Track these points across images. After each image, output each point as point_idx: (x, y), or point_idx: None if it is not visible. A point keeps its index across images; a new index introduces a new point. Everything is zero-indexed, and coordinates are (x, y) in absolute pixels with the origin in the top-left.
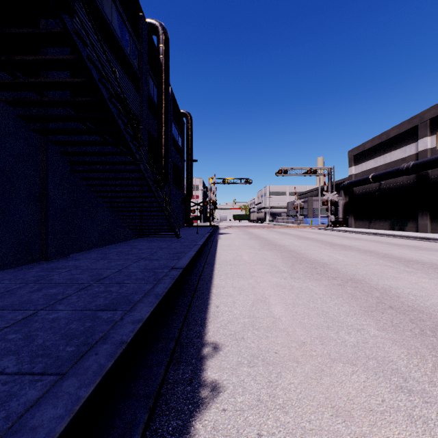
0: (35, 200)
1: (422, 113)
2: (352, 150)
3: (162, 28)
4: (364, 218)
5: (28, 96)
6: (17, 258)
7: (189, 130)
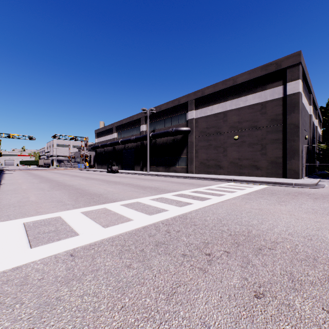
0: None
1: (114, 123)
2: (96, 130)
3: None
4: (100, 164)
5: None
6: None
7: None
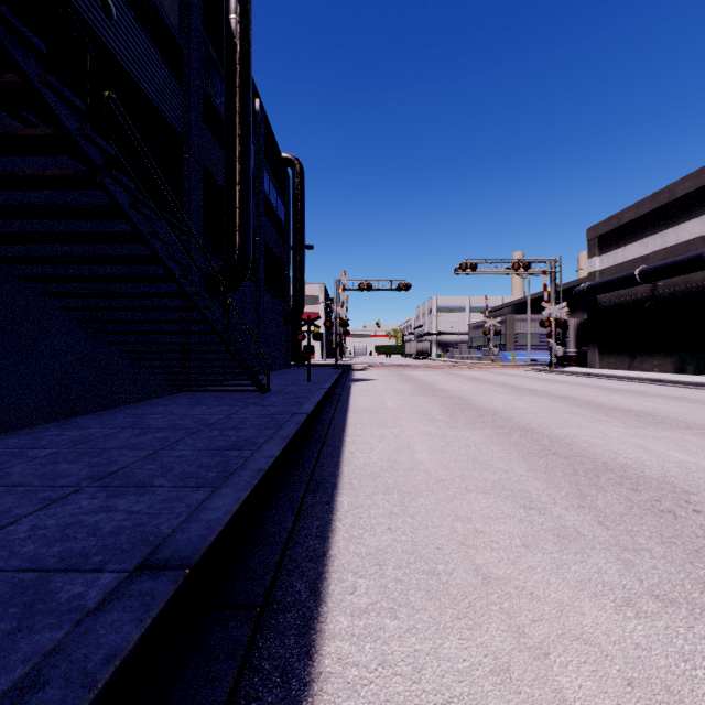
0: None
1: None
2: (596, 226)
3: None
4: (620, 351)
5: None
6: None
7: (299, 190)
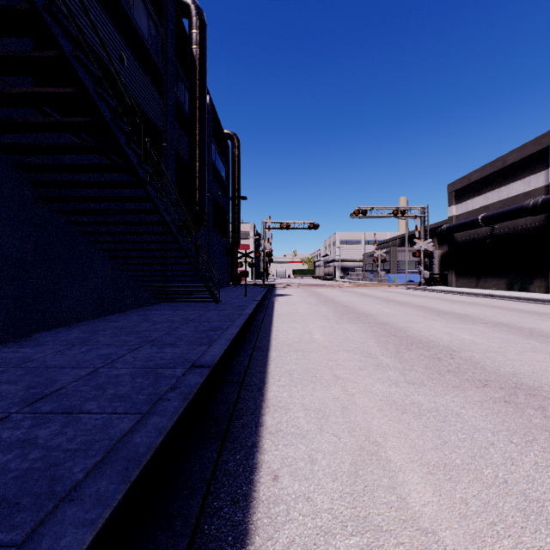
0: None
1: None
2: (453, 183)
3: (196, 7)
4: (469, 274)
5: None
6: None
7: (236, 157)
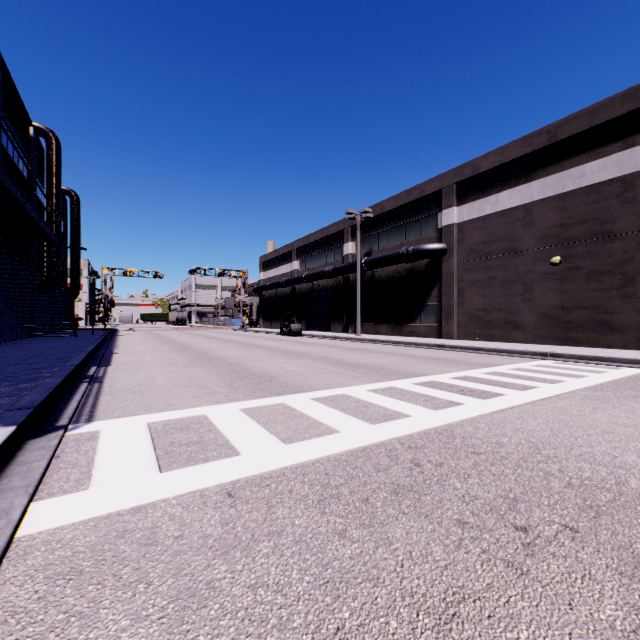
0: None
1: (293, 243)
2: (262, 257)
3: (54, 136)
4: (269, 319)
5: None
6: None
7: (76, 213)
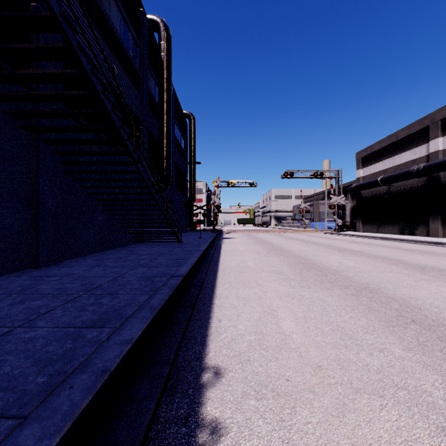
0: (24, 203)
1: (433, 114)
2: (360, 152)
3: (164, 24)
4: (372, 222)
5: (16, 90)
6: (4, 265)
7: (192, 131)
